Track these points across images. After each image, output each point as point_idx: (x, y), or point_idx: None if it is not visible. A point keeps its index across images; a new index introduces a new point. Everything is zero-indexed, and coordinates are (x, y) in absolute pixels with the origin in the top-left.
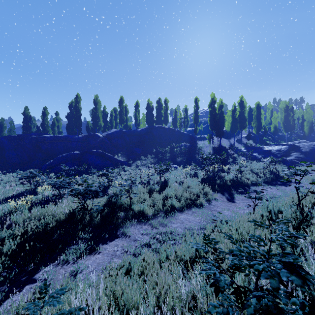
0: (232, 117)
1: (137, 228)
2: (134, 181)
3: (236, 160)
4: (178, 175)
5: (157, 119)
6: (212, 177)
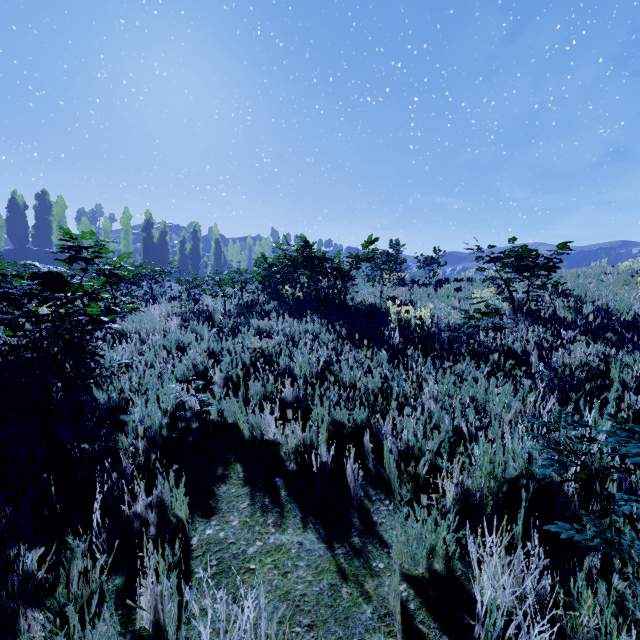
0: (180, 252)
1: None
2: None
3: None
4: None
5: (39, 233)
6: None
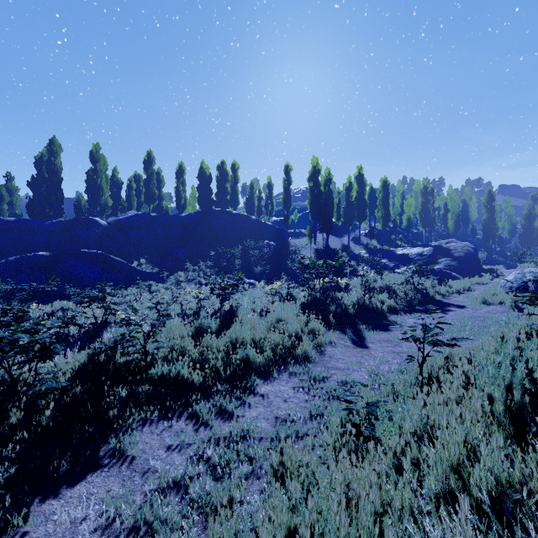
0: (346, 200)
1: (156, 431)
2: (167, 312)
3: (356, 270)
4: (257, 298)
5: (219, 199)
6: (322, 301)
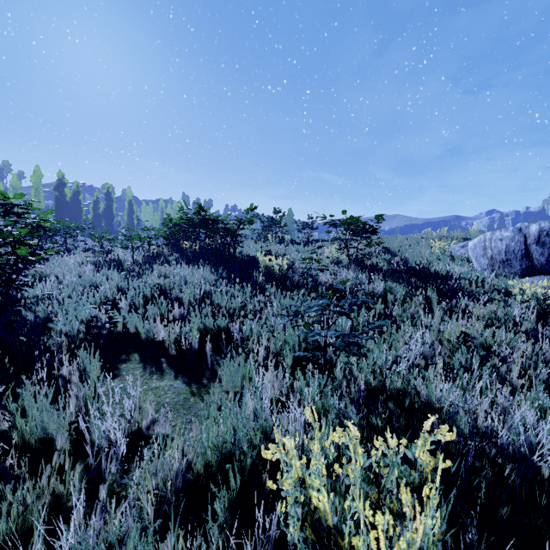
0: (94, 211)
1: None
2: None
3: None
4: None
5: None
6: None
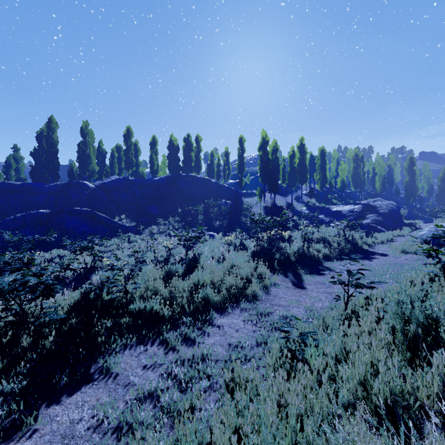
0: (290, 166)
1: (135, 354)
2: (143, 259)
3: (297, 224)
4: (216, 247)
5: (185, 165)
6: (269, 250)
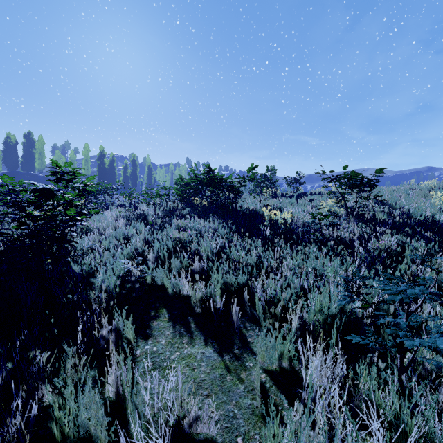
0: (124, 174)
1: None
2: None
3: None
4: None
5: (26, 161)
6: None
